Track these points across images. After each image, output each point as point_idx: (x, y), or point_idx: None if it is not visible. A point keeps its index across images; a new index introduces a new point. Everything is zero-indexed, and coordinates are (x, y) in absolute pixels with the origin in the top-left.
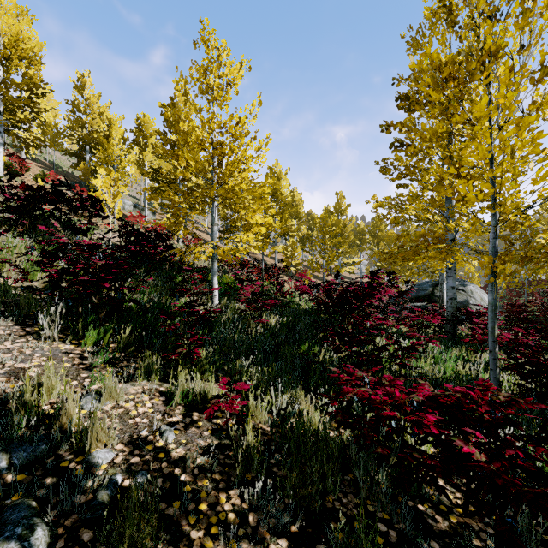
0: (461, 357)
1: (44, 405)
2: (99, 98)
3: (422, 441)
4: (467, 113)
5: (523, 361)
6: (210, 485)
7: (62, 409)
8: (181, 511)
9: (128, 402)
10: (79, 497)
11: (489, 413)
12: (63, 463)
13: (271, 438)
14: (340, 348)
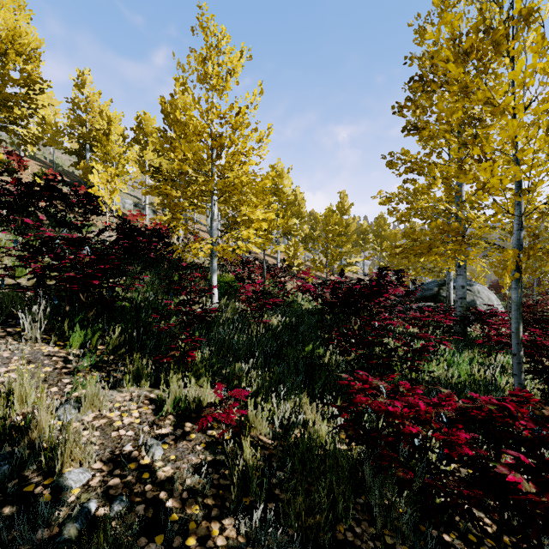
0: (474, 360)
1: (16, 415)
2: (99, 96)
3: (448, 460)
4: (490, 90)
5: (548, 365)
6: (200, 513)
7: (32, 422)
8: (164, 548)
9: (112, 411)
10: (40, 533)
11: (529, 429)
12: (28, 487)
13: (273, 453)
14: (348, 350)
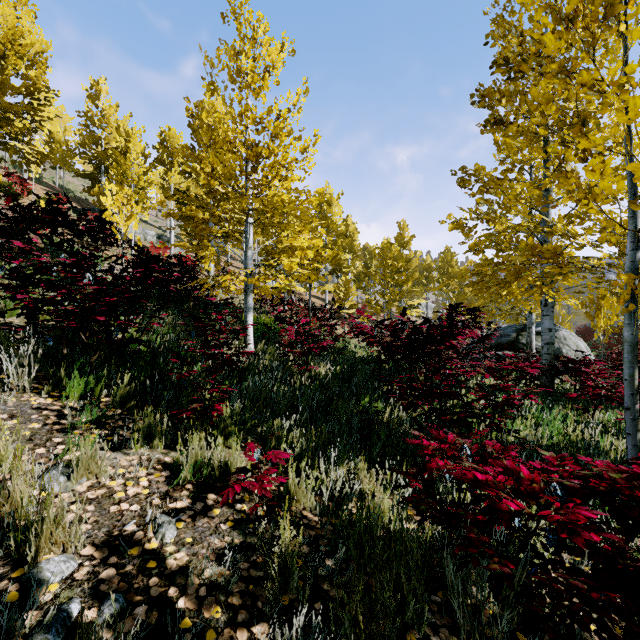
0: (568, 417)
1: None
2: (117, 110)
3: (557, 547)
4: (599, 68)
5: None
6: (222, 617)
7: (2, 493)
8: None
9: (114, 478)
10: None
11: None
12: None
13: (320, 534)
14: (414, 403)
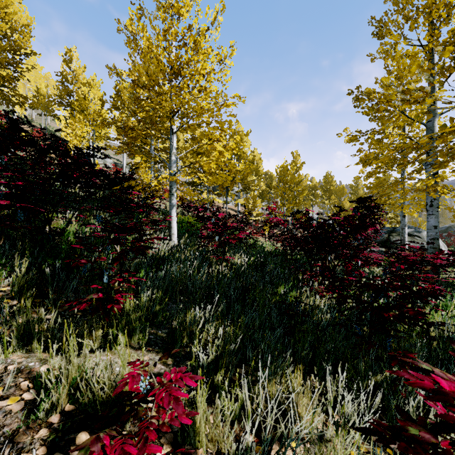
0: None
1: None
2: (84, 70)
3: None
4: None
5: None
6: None
7: None
8: None
9: None
10: None
11: None
12: None
13: None
14: (346, 296)
